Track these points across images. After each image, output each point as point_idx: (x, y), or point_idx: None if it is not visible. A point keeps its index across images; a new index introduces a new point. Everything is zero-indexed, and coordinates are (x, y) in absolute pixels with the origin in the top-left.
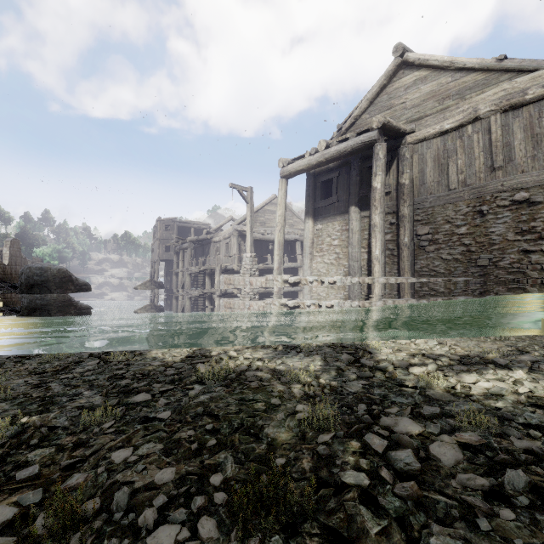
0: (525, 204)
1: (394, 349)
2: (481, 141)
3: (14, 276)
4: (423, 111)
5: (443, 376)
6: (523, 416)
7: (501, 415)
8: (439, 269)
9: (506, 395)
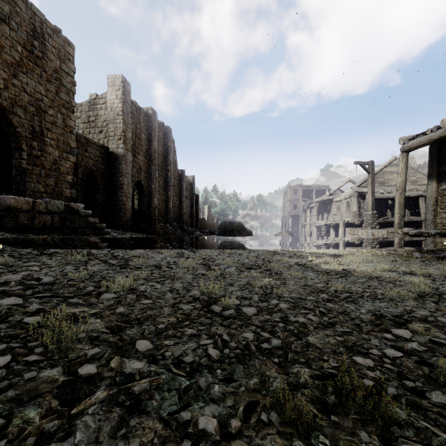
0: None
1: None
2: None
3: (208, 226)
4: None
5: None
6: None
7: None
8: None
9: None
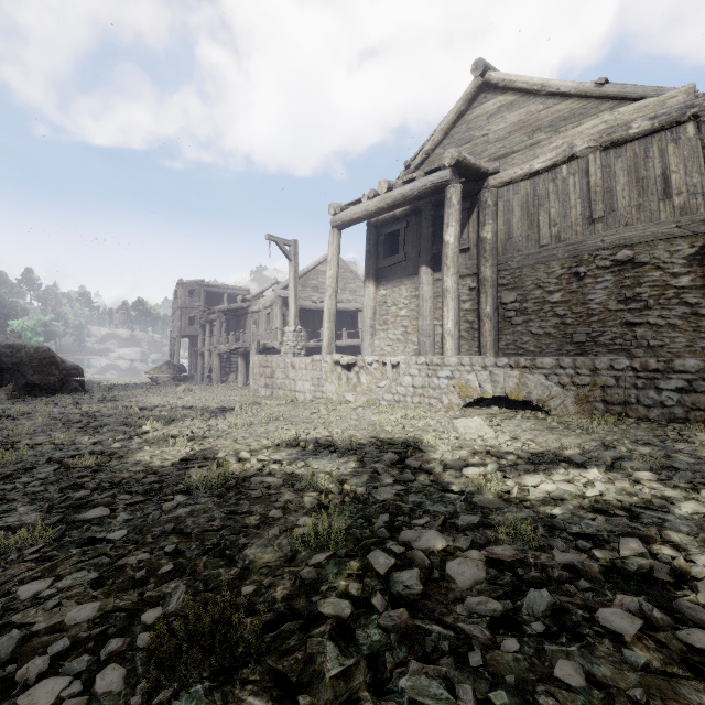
0: (629, 265)
1: (455, 446)
2: (578, 185)
3: None
4: (510, 146)
5: (501, 479)
6: (579, 525)
7: (552, 523)
8: (529, 346)
9: (568, 500)
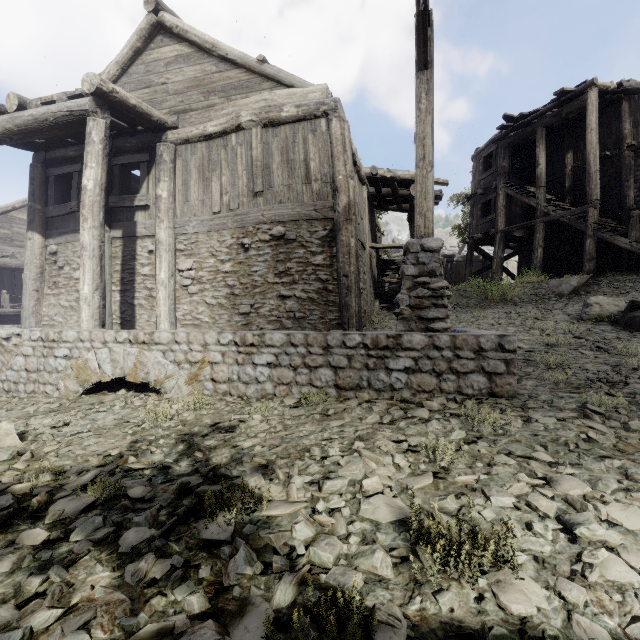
0: (283, 241)
1: None
2: (244, 157)
3: None
4: (188, 103)
5: None
6: None
7: None
8: (204, 316)
9: None
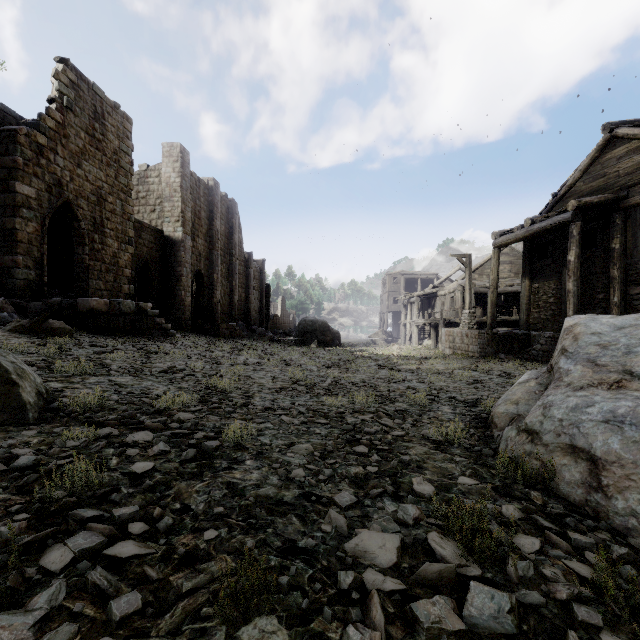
0: None
1: None
2: None
3: (282, 325)
4: (637, 178)
5: None
6: None
7: None
8: None
9: None
